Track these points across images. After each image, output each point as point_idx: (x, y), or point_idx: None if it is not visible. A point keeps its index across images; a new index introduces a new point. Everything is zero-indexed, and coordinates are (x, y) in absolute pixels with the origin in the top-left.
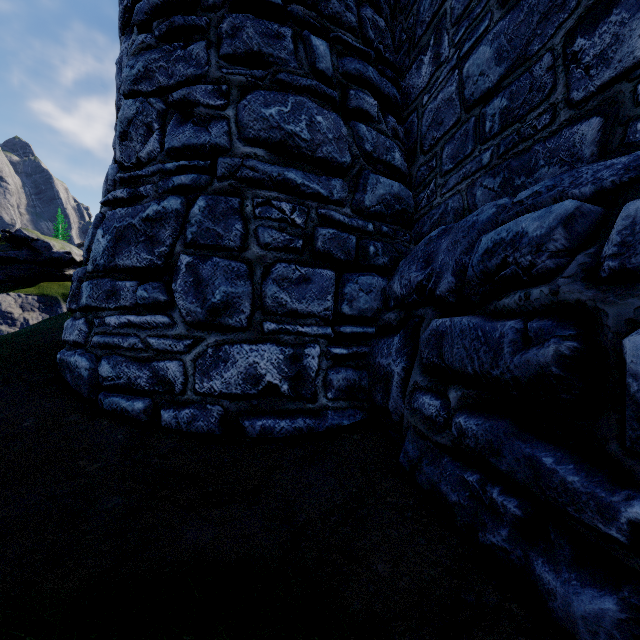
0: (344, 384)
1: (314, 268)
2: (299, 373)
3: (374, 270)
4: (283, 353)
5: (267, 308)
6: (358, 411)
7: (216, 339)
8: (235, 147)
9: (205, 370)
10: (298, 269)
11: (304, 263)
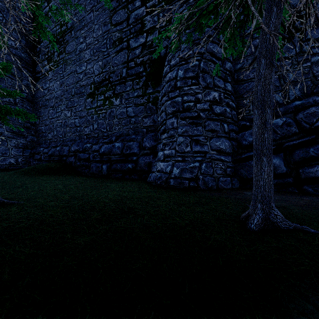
0: (24, 163)
1: (19, 149)
2: (17, 162)
3: (29, 149)
4: (15, 159)
5: (12, 154)
6: (26, 166)
7: (4, 157)
8: (5, 132)
9: (2, 161)
10: (17, 149)
11: (17, 148)
